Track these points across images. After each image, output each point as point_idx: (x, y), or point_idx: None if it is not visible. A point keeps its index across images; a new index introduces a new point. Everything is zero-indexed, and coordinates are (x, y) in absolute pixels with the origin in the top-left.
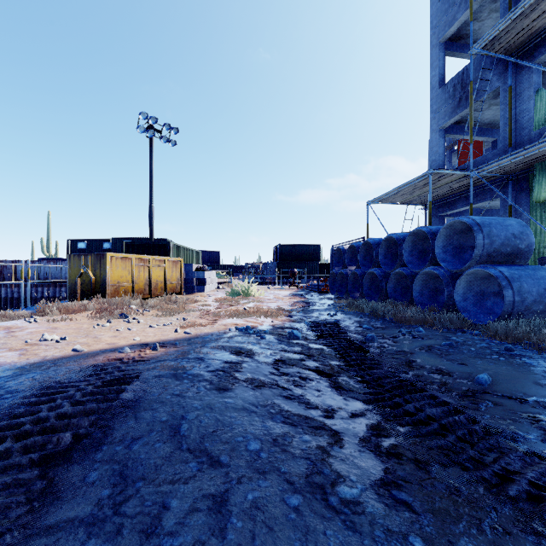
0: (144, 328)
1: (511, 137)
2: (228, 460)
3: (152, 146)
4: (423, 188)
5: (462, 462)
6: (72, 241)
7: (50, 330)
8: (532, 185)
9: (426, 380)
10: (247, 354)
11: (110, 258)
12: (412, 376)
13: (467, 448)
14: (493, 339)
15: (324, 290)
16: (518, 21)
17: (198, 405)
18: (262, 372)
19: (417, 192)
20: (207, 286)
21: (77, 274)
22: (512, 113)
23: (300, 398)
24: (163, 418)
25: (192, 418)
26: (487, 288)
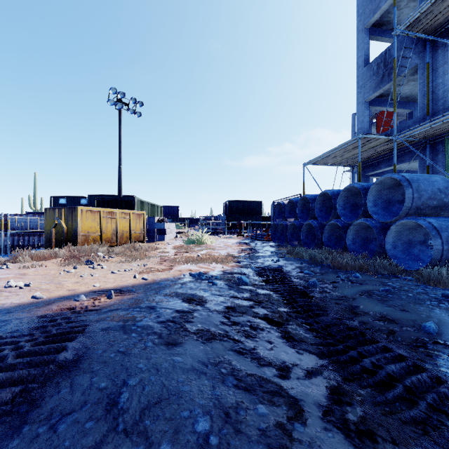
0: (106, 273)
1: (428, 107)
2: (170, 448)
3: (120, 117)
4: (352, 152)
5: (448, 445)
6: (55, 197)
7: (19, 276)
8: (447, 148)
9: (373, 328)
10: (199, 301)
11: (81, 211)
12: (358, 323)
13: (444, 420)
14: (427, 285)
15: (267, 239)
16: (436, 5)
17: (143, 365)
18: (213, 322)
19: (347, 155)
20: (167, 235)
21: (52, 225)
22: (429, 86)
23: (252, 353)
24: (101, 384)
25: (134, 383)
26: (414, 237)
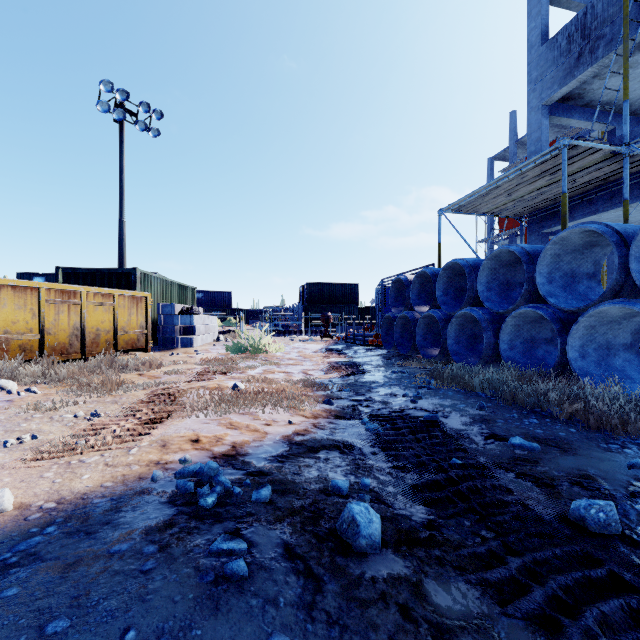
0: None
1: None
2: None
3: (122, 134)
4: (532, 184)
5: None
6: (25, 275)
7: None
8: None
9: None
10: None
11: None
12: None
13: None
14: None
15: (373, 343)
16: None
17: None
18: None
19: (520, 191)
20: (199, 337)
21: None
22: None
23: None
24: None
25: None
26: None
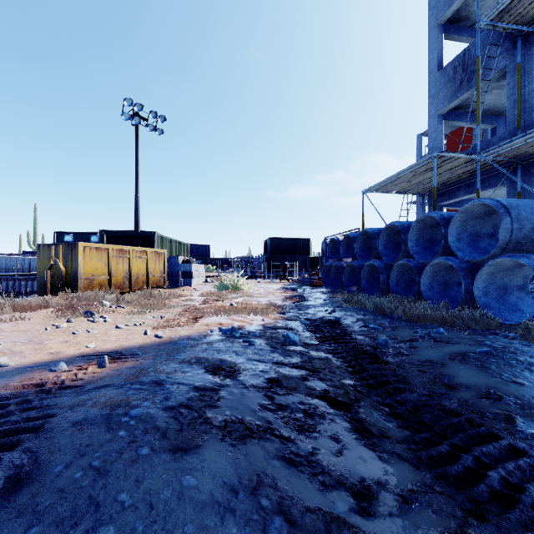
0: (109, 329)
1: (520, 119)
2: None
3: (138, 134)
4: (423, 175)
5: None
6: (59, 233)
7: None
8: None
9: (481, 411)
10: (229, 371)
11: (83, 249)
12: (457, 402)
13: None
14: None
15: (317, 283)
16: None
17: (127, 497)
18: (248, 405)
19: (417, 179)
20: (194, 279)
21: (46, 266)
22: (520, 93)
23: (310, 462)
24: None
25: None
26: (510, 281)
